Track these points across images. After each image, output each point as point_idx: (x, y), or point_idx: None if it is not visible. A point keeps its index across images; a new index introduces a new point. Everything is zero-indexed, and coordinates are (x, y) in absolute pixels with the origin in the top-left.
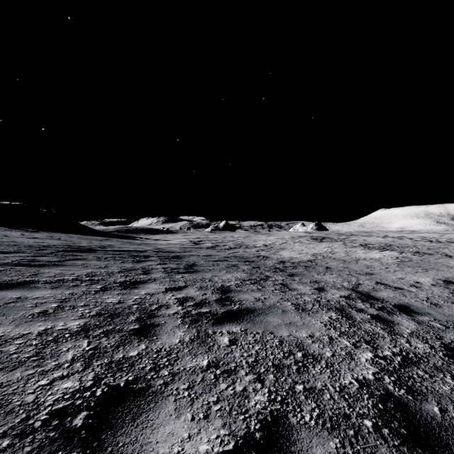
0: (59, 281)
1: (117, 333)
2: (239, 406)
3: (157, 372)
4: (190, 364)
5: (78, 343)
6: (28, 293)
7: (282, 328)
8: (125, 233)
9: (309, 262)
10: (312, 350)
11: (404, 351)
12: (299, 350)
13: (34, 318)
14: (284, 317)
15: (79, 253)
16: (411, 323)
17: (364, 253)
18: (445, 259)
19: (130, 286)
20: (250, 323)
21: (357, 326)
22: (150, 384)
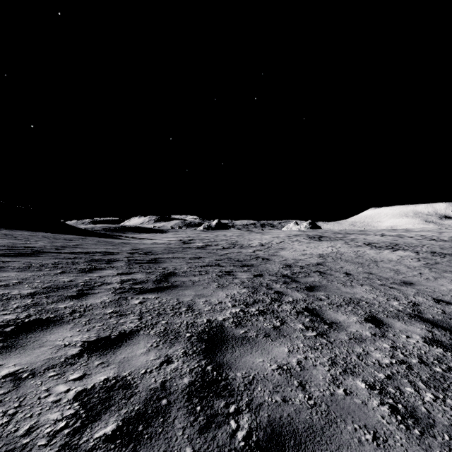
0: None
1: None
2: None
3: None
4: None
5: None
6: None
7: None
8: (112, 231)
9: (321, 266)
10: None
11: None
12: None
13: None
14: None
15: (8, 258)
16: None
17: (377, 254)
18: None
19: (1, 341)
20: None
21: None
22: None
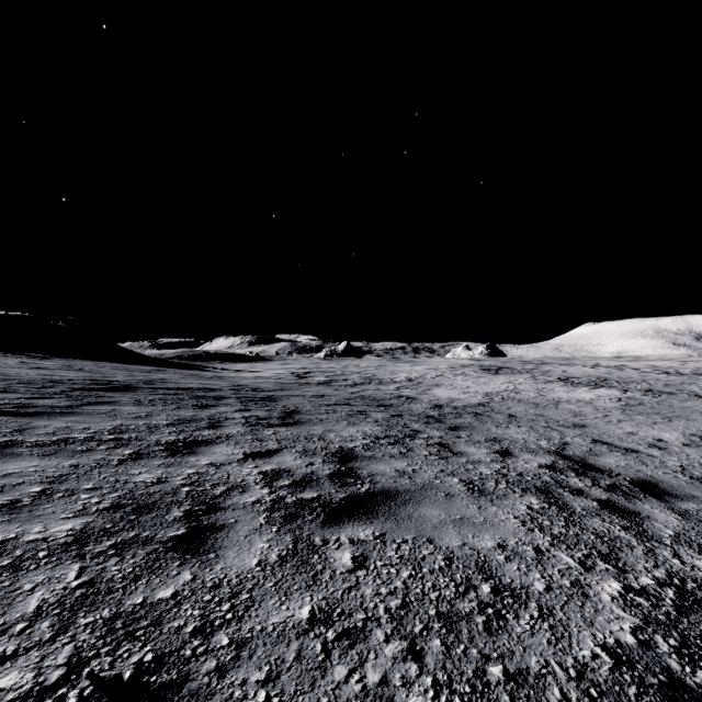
0: (59, 442)
1: (141, 547)
2: None
3: (206, 638)
4: (275, 618)
5: (59, 572)
6: None
7: (448, 529)
8: (191, 360)
9: (481, 407)
10: (508, 578)
11: (676, 576)
12: (483, 577)
13: None
14: (449, 507)
15: (108, 393)
16: (670, 515)
17: (567, 392)
18: (696, 402)
19: (184, 450)
20: (390, 521)
21: (580, 524)
22: (187, 671)
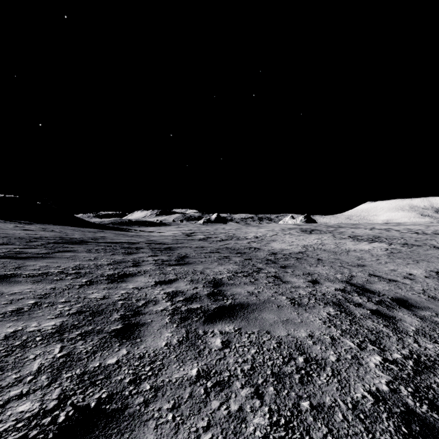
0: (42, 274)
1: (96, 335)
2: (234, 434)
3: (137, 385)
4: (177, 375)
5: (49, 349)
6: (6, 288)
7: (279, 326)
8: (120, 225)
9: (300, 254)
10: (314, 354)
11: (415, 353)
12: (299, 353)
13: (5, 318)
14: (279, 313)
15: (70, 245)
16: (414, 318)
17: (354, 245)
18: (434, 251)
19: (118, 279)
20: (244, 321)
21: (359, 323)
22: (127, 403)
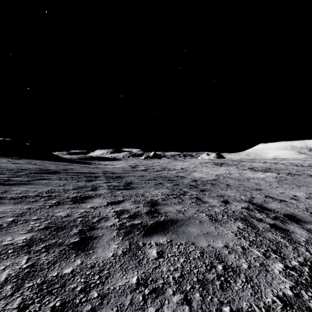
0: (22, 197)
1: (57, 247)
2: None
3: (86, 293)
4: (120, 283)
5: (17, 260)
6: None
7: (201, 238)
8: (84, 160)
9: (214, 181)
10: (230, 262)
11: (308, 260)
12: (218, 261)
13: None
14: (201, 227)
15: (46, 174)
16: (303, 231)
17: (252, 174)
18: (311, 179)
19: (79, 200)
20: (174, 234)
21: (262, 235)
22: (76, 311)
